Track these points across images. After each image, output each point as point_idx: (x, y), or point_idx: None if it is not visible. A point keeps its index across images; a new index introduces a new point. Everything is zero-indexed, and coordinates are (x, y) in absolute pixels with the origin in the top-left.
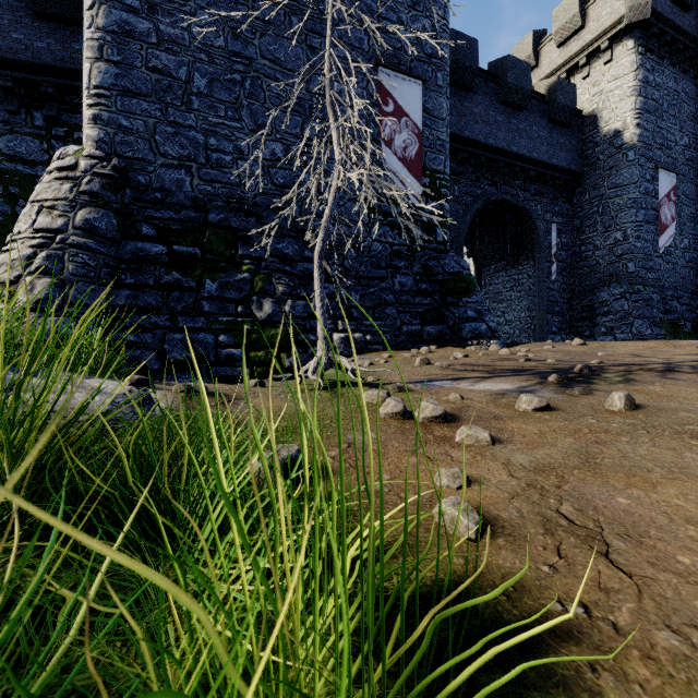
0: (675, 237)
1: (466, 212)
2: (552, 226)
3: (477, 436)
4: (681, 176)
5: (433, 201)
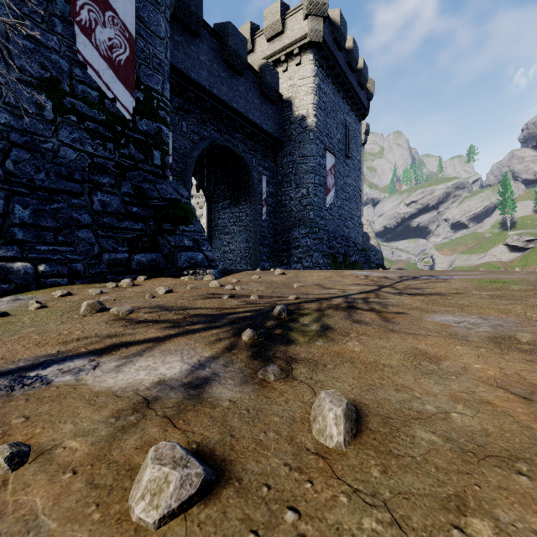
0: (334, 198)
1: (193, 148)
2: (263, 177)
3: None
4: (337, 158)
5: (149, 120)
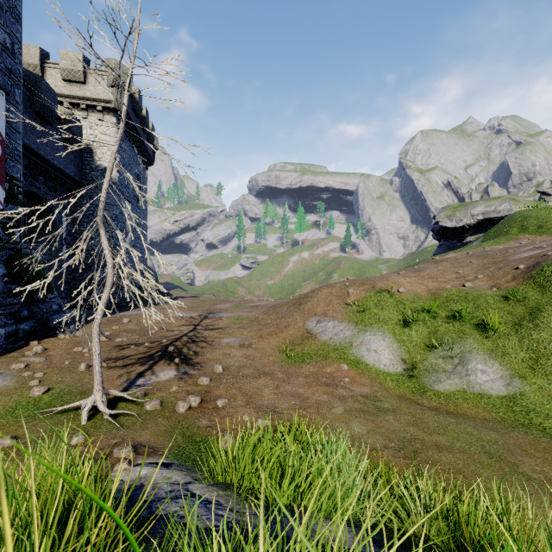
0: (131, 239)
1: None
2: (63, 217)
3: (225, 402)
4: (132, 205)
5: (12, 204)
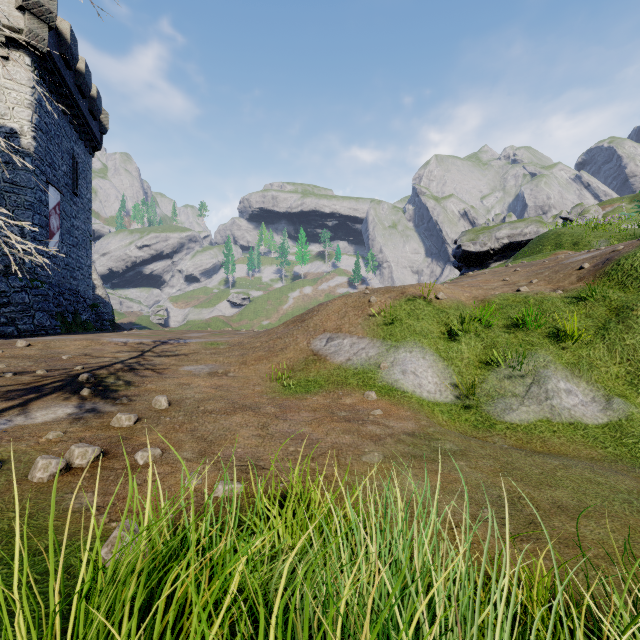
0: (59, 243)
1: None
2: None
3: (154, 454)
4: (63, 195)
5: None
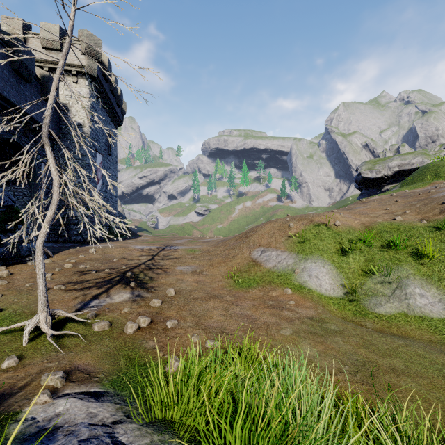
0: (102, 185)
1: None
2: (42, 164)
3: (175, 323)
4: (103, 156)
5: None
